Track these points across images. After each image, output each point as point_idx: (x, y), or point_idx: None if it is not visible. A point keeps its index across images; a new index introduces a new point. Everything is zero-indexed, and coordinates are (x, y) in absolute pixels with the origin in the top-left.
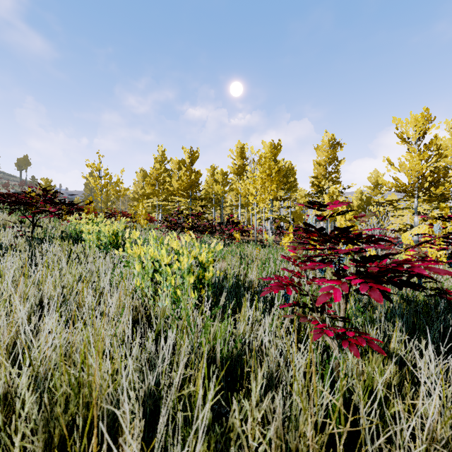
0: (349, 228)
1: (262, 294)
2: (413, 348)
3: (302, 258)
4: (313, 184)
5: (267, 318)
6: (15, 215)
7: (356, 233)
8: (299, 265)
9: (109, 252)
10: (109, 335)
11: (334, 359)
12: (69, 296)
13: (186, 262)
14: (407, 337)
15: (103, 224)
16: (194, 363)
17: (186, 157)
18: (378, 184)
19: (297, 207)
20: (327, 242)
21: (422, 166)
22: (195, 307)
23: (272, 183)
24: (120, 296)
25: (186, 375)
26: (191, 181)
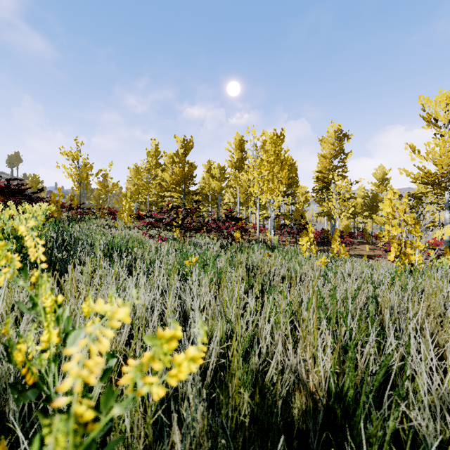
0: None
1: None
2: None
3: None
4: (318, 179)
5: None
6: None
7: None
8: None
9: None
10: None
11: None
12: None
13: None
14: None
15: None
16: None
17: (178, 146)
18: (384, 180)
19: (297, 205)
20: None
21: None
22: None
23: (283, 169)
24: None
25: None
26: (184, 174)
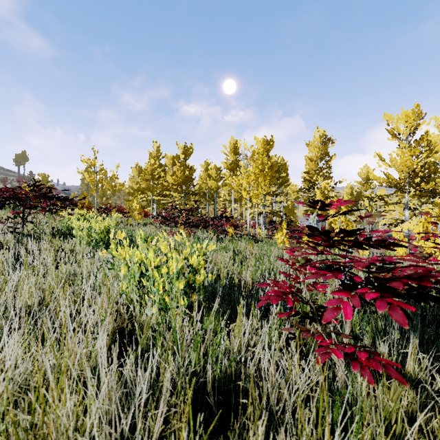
0: (356, 230)
1: (258, 304)
2: (429, 366)
3: (301, 261)
4: (305, 179)
5: (263, 328)
6: (10, 210)
7: (362, 235)
8: (298, 269)
9: (100, 249)
10: (84, 354)
11: (340, 379)
12: (49, 301)
13: (175, 266)
14: (425, 355)
15: (94, 220)
16: (181, 388)
17: (180, 152)
18: (368, 179)
19: (289, 201)
20: (332, 247)
21: (413, 161)
22: (185, 314)
23: (266, 179)
24: (101, 305)
25: (169, 412)
26: (185, 177)
